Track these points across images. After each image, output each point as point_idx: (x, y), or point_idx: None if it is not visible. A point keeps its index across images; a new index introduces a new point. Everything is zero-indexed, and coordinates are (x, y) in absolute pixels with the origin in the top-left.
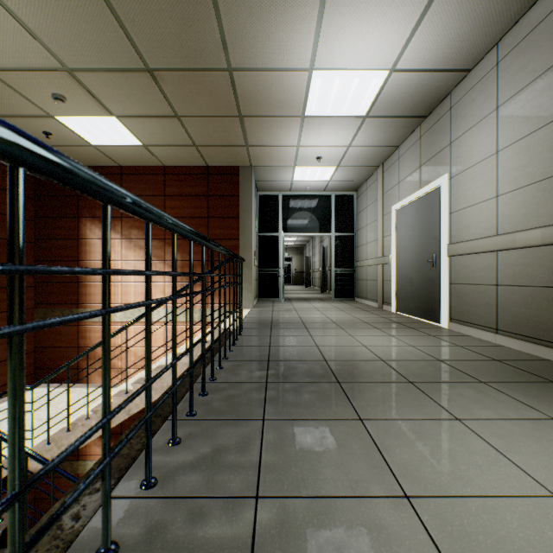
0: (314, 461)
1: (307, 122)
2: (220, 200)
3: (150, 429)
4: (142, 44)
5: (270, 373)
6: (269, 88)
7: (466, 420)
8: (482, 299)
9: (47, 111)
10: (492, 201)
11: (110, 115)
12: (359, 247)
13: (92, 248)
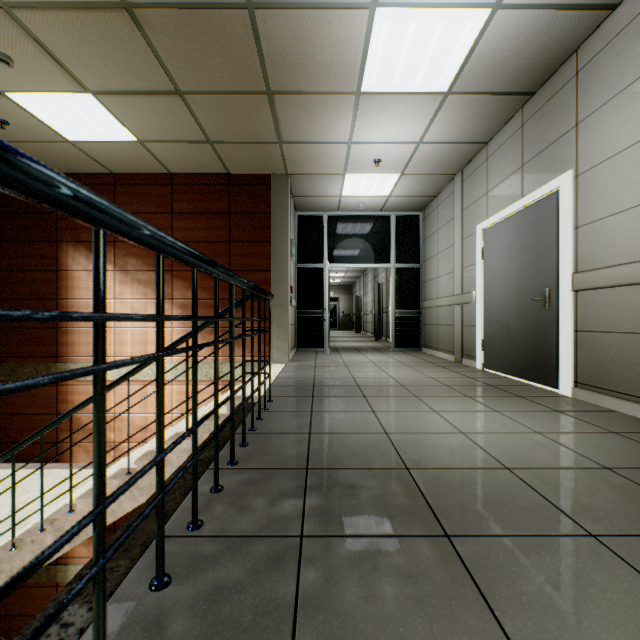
0: None
1: (363, 102)
2: (246, 218)
3: None
4: None
5: (308, 506)
6: (309, 41)
7: None
8: (639, 356)
9: None
10: None
11: (83, 90)
12: (426, 282)
13: (75, 282)
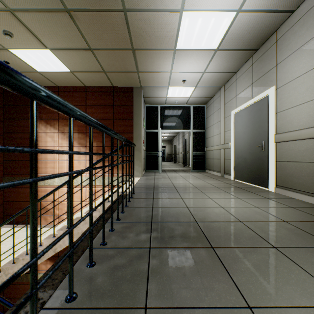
0: None
1: (177, 54)
2: (121, 108)
3: None
4: None
5: (152, 236)
6: (152, 26)
7: None
8: (304, 172)
9: (3, 45)
10: (312, 102)
11: (45, 48)
12: (207, 138)
13: (39, 138)
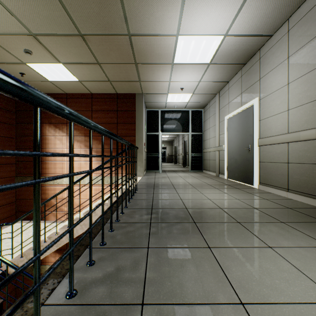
0: (180, 277)
1: (175, 67)
2: (124, 113)
3: (72, 258)
4: (76, 19)
5: (152, 217)
6: (152, 46)
7: (275, 247)
8: (279, 171)
9: (22, 60)
10: (285, 113)
11: (58, 62)
12: (205, 141)
13: (49, 141)
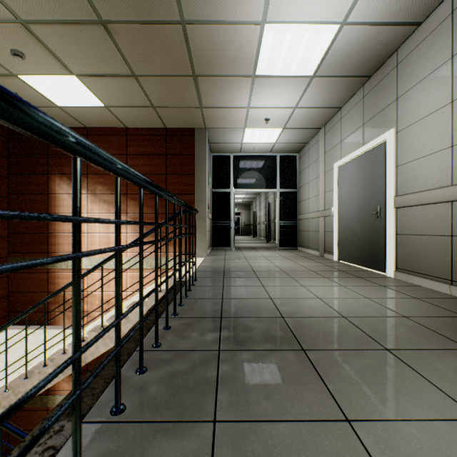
0: None
1: (257, 82)
2: (177, 158)
3: None
4: None
5: (222, 336)
6: (221, 44)
7: None
8: (434, 250)
9: (10, 70)
10: (445, 152)
11: (70, 74)
12: (301, 202)
13: (60, 202)
